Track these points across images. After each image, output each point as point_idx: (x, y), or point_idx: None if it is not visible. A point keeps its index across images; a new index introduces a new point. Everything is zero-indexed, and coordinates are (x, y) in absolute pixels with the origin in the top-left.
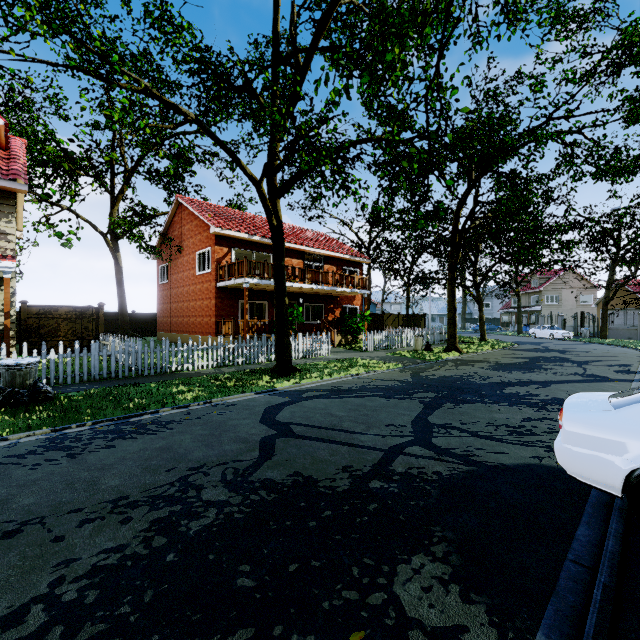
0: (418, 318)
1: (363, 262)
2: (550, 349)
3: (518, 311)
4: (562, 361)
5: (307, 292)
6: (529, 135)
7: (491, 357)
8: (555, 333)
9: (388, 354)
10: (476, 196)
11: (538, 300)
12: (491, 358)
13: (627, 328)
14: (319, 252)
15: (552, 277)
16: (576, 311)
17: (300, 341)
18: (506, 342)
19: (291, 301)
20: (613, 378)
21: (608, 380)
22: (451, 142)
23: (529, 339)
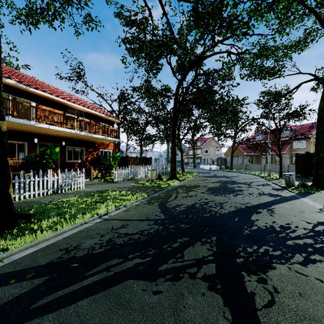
0: (147, 159)
1: (115, 121)
2: (219, 175)
3: (194, 156)
4: (237, 183)
5: (69, 137)
6: (221, 43)
7: (198, 182)
8: (212, 167)
9: (133, 184)
10: (197, 70)
11: (200, 152)
12: (199, 183)
13: (239, 164)
14: (80, 108)
15: (206, 141)
16: (214, 157)
17: (50, 177)
18: (194, 172)
19: (53, 143)
20: (285, 196)
21: (287, 198)
22: (180, 29)
23: (201, 170)
